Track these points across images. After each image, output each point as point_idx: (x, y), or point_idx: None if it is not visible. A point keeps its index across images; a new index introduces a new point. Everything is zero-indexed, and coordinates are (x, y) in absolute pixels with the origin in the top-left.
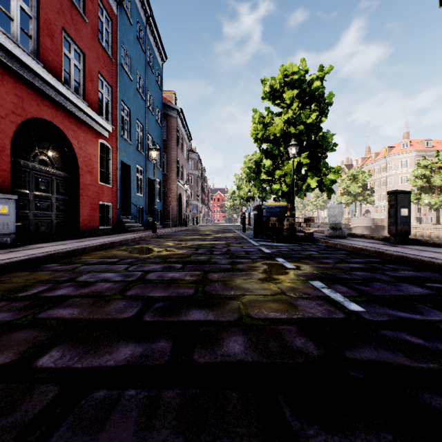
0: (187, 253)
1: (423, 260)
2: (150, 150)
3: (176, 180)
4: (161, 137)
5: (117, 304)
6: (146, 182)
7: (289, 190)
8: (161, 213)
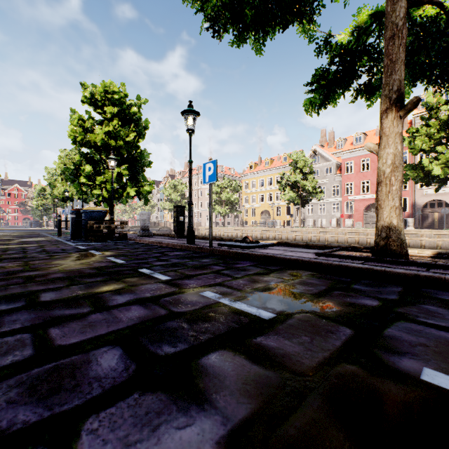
0: None
1: (175, 244)
2: None
3: None
4: None
5: None
6: None
7: (110, 196)
8: None
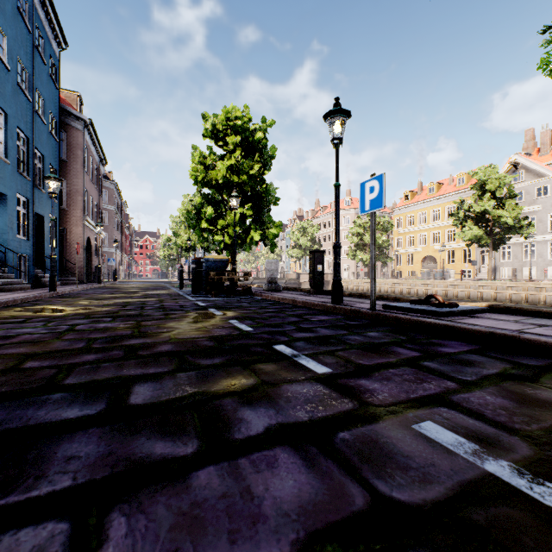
0: (113, 310)
1: (315, 303)
2: (47, 180)
3: (82, 219)
4: (58, 155)
5: (61, 343)
6: (32, 220)
7: (232, 242)
8: (58, 265)
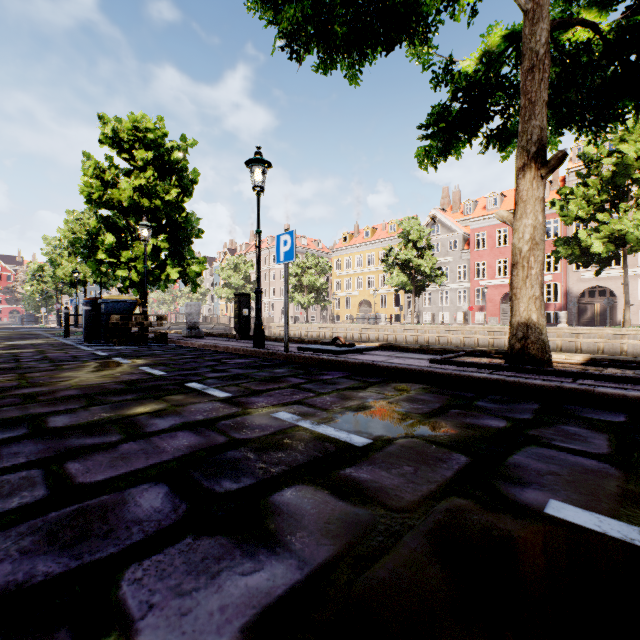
0: None
1: (237, 348)
2: None
3: None
4: None
5: None
6: None
7: (142, 279)
8: None
